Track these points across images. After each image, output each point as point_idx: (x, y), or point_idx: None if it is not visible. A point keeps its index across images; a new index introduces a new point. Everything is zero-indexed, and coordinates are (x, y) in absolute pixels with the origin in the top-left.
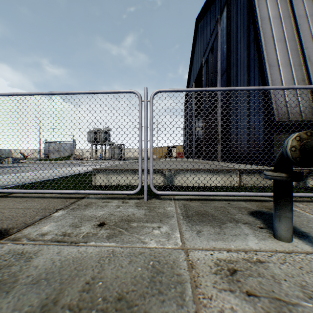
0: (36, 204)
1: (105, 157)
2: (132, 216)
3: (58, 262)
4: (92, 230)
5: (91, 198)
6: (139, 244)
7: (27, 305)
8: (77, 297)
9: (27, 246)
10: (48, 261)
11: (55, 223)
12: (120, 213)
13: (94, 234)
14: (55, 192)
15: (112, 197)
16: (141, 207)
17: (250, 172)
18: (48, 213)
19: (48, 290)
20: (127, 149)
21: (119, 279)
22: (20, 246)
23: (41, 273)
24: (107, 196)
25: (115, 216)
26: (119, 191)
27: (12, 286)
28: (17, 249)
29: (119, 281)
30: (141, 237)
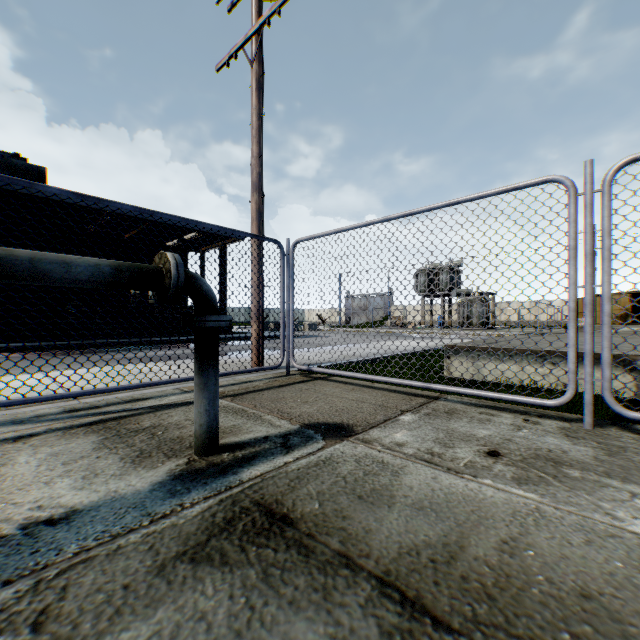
0: (368, 396)
1: (449, 322)
2: (561, 455)
3: (439, 492)
4: (478, 458)
5: (453, 402)
6: (599, 516)
7: (421, 533)
8: (493, 554)
9: (385, 455)
10: (424, 485)
11: (409, 432)
12: (526, 442)
13: (484, 468)
14: (391, 382)
15: (496, 407)
16: (577, 439)
17: None
18: (391, 414)
19: (442, 526)
20: (501, 304)
21: (569, 561)
22: (376, 453)
23: (421, 499)
24: (483, 403)
25: (518, 446)
26: (514, 397)
27: (391, 502)
28: (373, 455)
29: (571, 566)
30: (601, 503)
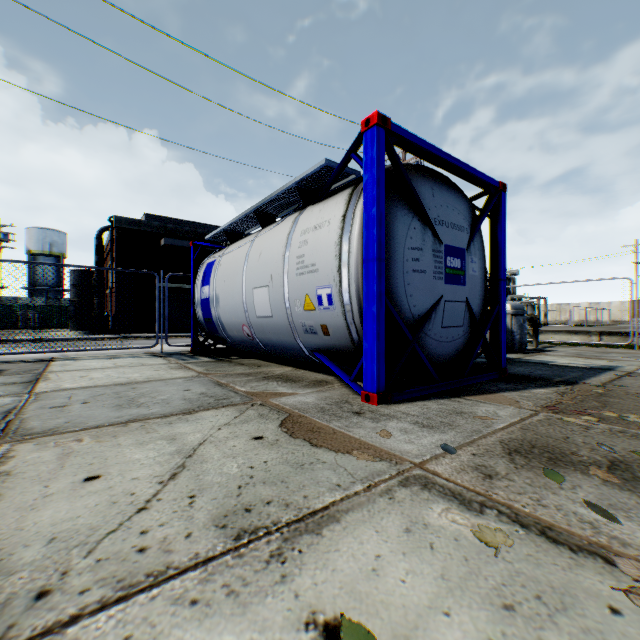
0: None
1: None
2: None
3: None
4: None
5: None
6: None
7: None
8: None
9: None
10: None
11: None
12: None
13: None
14: None
15: None
16: None
17: (609, 334)
18: None
19: None
20: (560, 306)
21: None
22: None
23: None
24: None
25: None
26: None
27: None
28: None
29: None
30: None
